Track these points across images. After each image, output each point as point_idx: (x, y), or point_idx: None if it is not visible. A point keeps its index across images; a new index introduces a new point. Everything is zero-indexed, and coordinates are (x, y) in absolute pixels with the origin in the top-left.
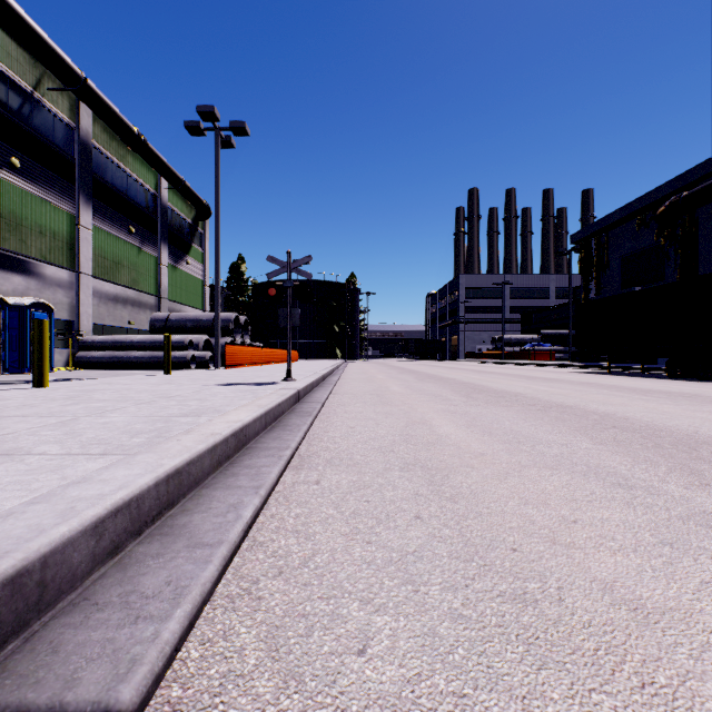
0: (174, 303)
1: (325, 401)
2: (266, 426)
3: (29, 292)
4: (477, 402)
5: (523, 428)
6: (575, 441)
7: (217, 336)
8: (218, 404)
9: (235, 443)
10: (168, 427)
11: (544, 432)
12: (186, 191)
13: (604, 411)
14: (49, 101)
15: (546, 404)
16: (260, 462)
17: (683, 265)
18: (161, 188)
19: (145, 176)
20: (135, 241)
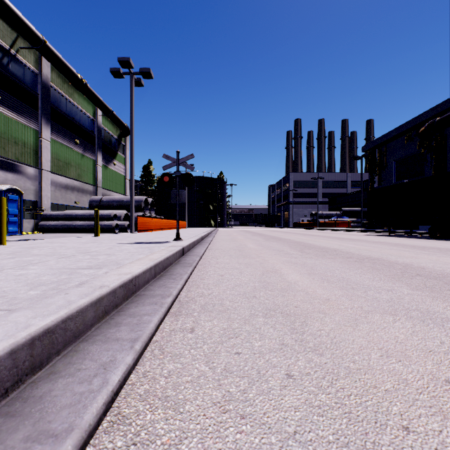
0: (105, 190)
1: (202, 254)
2: (155, 275)
3: (7, 181)
4: (310, 255)
5: (351, 276)
6: (396, 287)
7: (131, 211)
8: (121, 258)
9: (124, 292)
10: (69, 279)
11: (368, 279)
12: (113, 118)
13: (403, 262)
14: (21, 56)
15: (359, 257)
16: (144, 310)
17: (436, 165)
18: (97, 115)
19: (86, 107)
20: (79, 150)
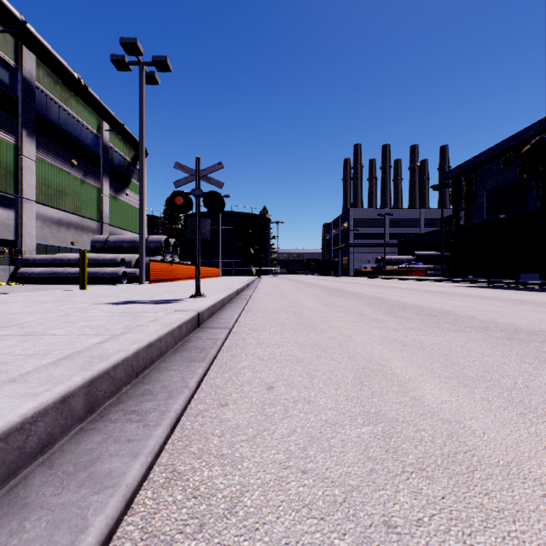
0: (114, 227)
1: (234, 323)
2: (94, 406)
3: None
4: (414, 323)
5: None
6: None
7: (141, 253)
8: (36, 348)
9: None
10: None
11: None
12: (124, 133)
13: None
14: None
15: (500, 327)
16: None
17: (544, 195)
18: (103, 130)
19: (87, 118)
20: (78, 174)
